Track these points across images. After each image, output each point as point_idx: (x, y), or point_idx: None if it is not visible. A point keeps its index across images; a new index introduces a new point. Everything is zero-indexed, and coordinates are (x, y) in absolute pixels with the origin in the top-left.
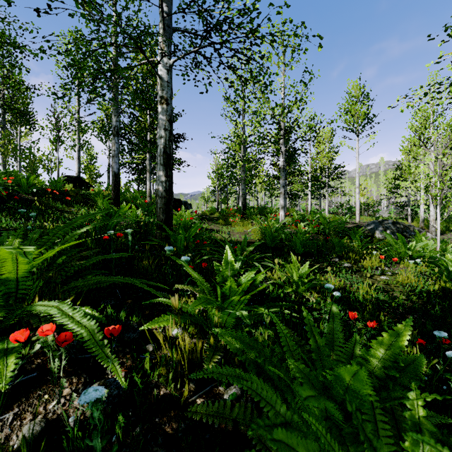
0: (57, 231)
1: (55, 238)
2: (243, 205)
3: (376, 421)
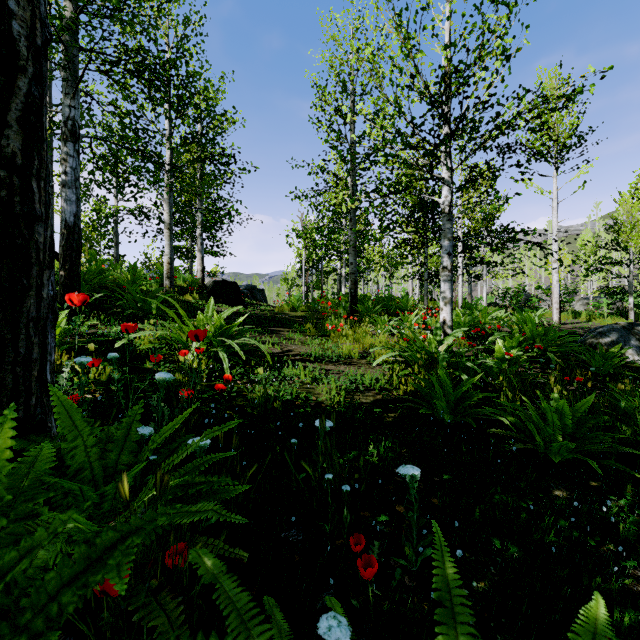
0: None
1: None
2: (351, 293)
3: None
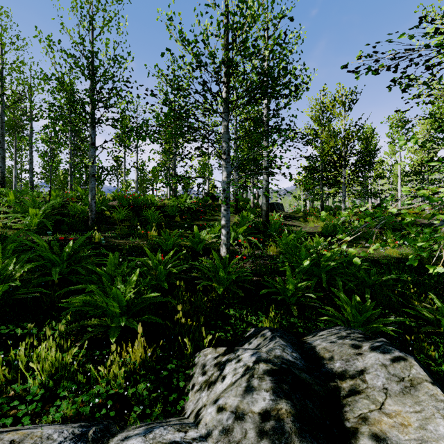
0: (241, 224)
1: (241, 226)
2: (321, 206)
3: (298, 249)
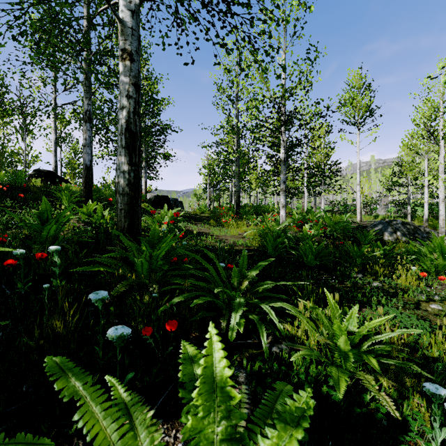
0: None
1: None
2: (236, 203)
3: None
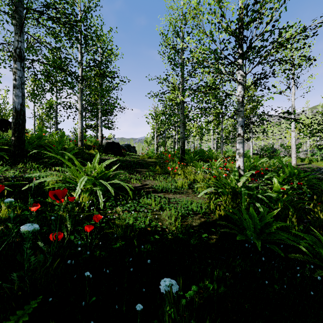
0: None
1: None
2: (181, 149)
3: None
